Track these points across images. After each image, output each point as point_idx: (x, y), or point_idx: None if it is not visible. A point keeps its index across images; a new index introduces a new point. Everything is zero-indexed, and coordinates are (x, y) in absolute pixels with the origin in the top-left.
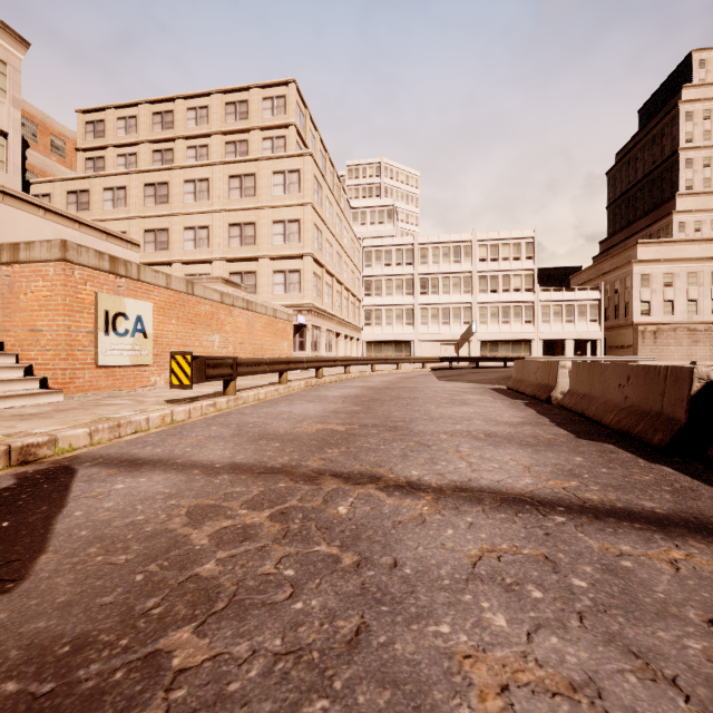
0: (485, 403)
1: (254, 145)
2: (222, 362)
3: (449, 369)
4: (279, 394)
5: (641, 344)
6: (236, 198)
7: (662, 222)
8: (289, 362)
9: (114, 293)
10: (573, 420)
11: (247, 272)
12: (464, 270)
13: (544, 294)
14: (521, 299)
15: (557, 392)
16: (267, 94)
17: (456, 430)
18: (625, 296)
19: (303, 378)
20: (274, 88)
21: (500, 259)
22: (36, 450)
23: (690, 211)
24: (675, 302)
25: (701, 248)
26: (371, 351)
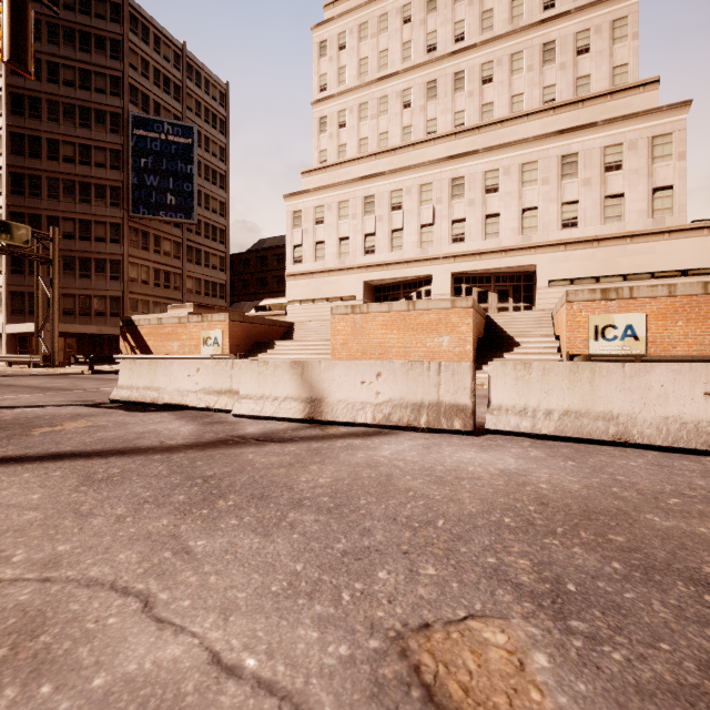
0: None
1: None
2: (615, 359)
3: None
4: None
5: None
6: None
7: None
8: None
9: (605, 313)
10: None
11: None
12: None
13: None
14: None
15: None
16: None
17: None
18: None
19: None
20: None
21: None
22: (477, 386)
23: None
24: None
25: None
26: None
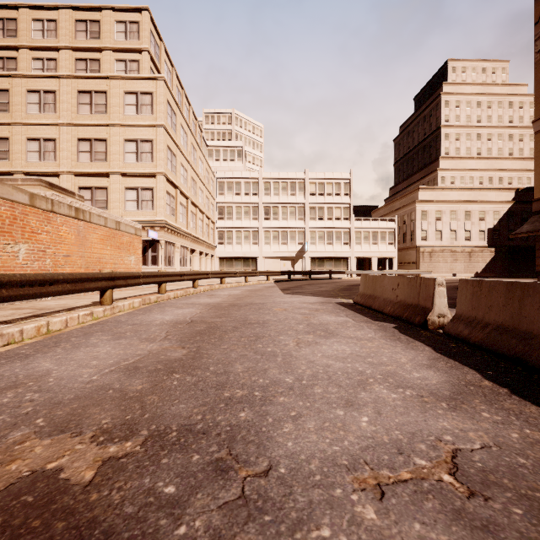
0: (352, 331)
1: (106, 65)
2: None
3: (288, 281)
4: (93, 319)
5: (422, 261)
6: (86, 114)
7: (430, 176)
8: (114, 278)
9: None
10: (511, 372)
11: (98, 187)
12: (298, 201)
13: (357, 223)
14: (341, 225)
15: (434, 315)
16: (120, 17)
17: (370, 446)
18: (411, 226)
19: (144, 293)
20: (127, 13)
21: (326, 194)
22: None
23: (448, 169)
24: (443, 231)
25: (458, 194)
26: (224, 266)
